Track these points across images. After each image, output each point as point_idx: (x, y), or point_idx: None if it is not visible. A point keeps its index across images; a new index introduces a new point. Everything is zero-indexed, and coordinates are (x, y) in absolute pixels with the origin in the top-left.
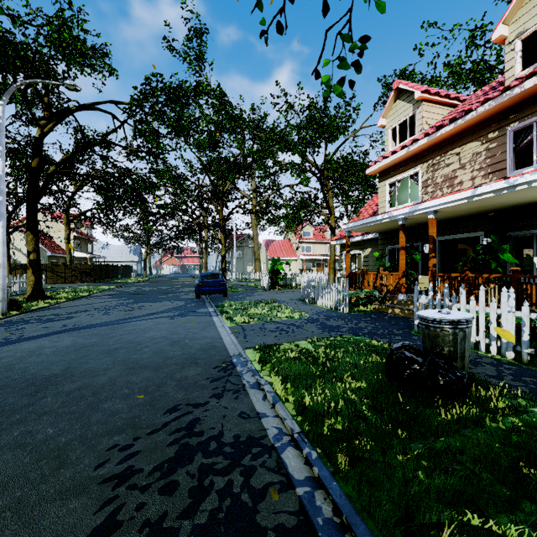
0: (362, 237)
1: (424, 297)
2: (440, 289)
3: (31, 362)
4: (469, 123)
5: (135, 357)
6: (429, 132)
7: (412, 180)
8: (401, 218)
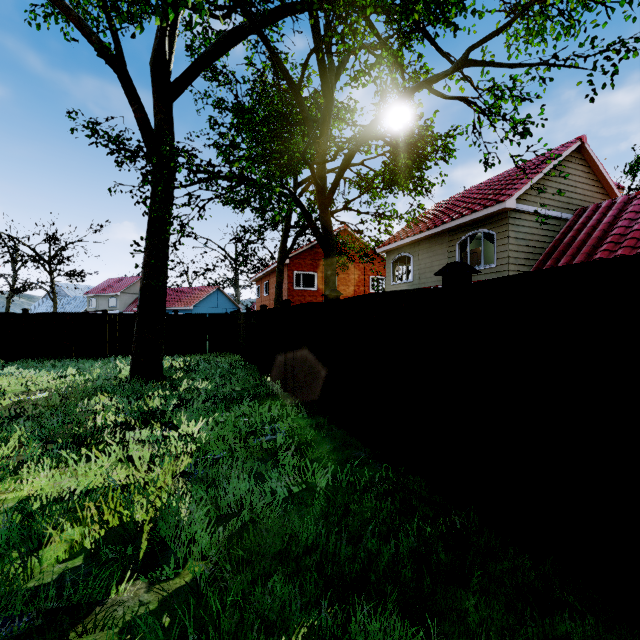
0: None
1: None
2: None
3: None
4: None
5: None
6: None
7: None
8: None
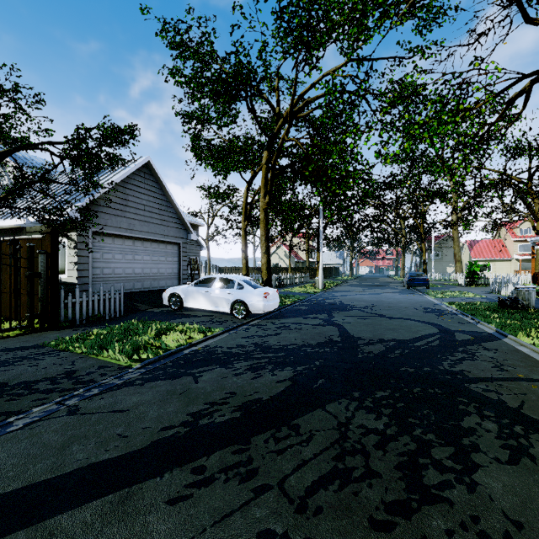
0: None
1: None
2: None
3: (365, 298)
4: None
5: (398, 300)
6: None
7: None
8: None
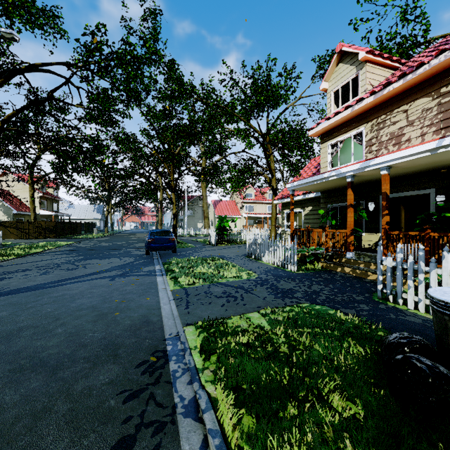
0: (304, 196)
1: (390, 259)
2: (394, 247)
3: None
4: (419, 78)
5: (37, 344)
6: (374, 92)
7: (355, 140)
8: (349, 175)
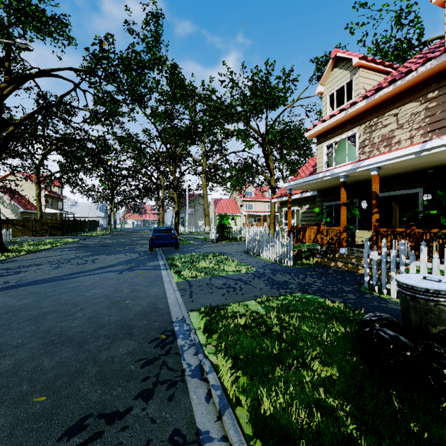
0: (301, 194)
1: (375, 253)
2: None
3: None
4: (408, 84)
5: (62, 325)
6: (366, 96)
7: (349, 142)
8: (342, 175)
